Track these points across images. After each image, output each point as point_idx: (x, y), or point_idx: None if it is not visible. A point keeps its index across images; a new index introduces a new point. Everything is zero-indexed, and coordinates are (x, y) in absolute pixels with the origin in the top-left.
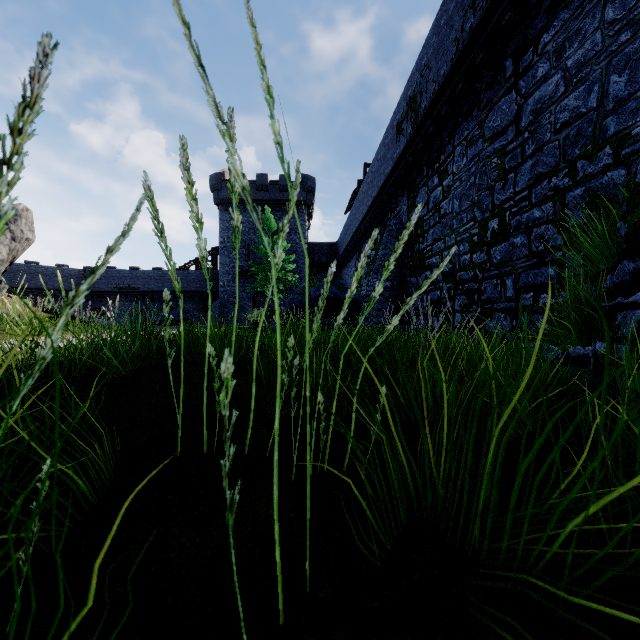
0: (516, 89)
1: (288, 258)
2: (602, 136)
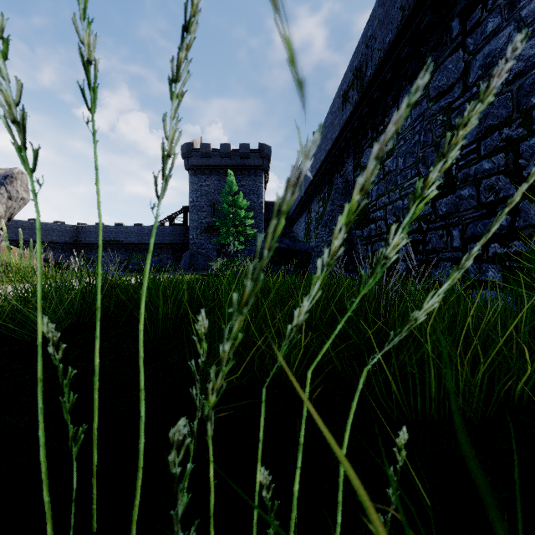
0: (463, 47)
1: (247, 215)
2: None
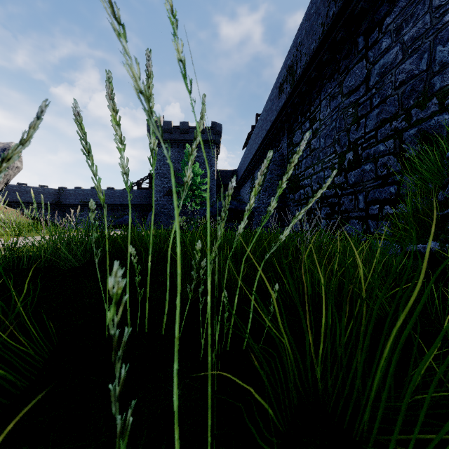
0: (366, 58)
1: (202, 181)
2: (430, 90)
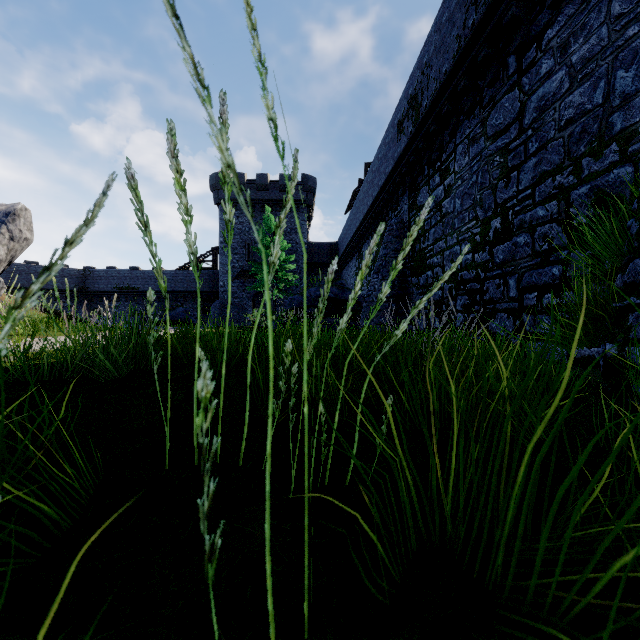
0: (519, 86)
1: (288, 258)
2: (608, 133)
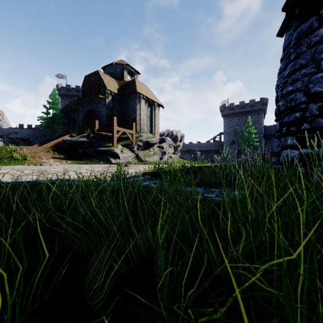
0: None
1: (254, 136)
2: None
